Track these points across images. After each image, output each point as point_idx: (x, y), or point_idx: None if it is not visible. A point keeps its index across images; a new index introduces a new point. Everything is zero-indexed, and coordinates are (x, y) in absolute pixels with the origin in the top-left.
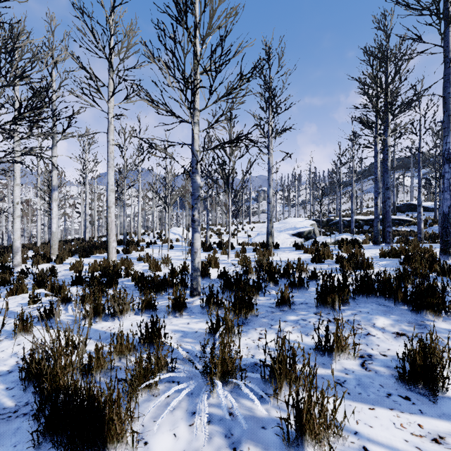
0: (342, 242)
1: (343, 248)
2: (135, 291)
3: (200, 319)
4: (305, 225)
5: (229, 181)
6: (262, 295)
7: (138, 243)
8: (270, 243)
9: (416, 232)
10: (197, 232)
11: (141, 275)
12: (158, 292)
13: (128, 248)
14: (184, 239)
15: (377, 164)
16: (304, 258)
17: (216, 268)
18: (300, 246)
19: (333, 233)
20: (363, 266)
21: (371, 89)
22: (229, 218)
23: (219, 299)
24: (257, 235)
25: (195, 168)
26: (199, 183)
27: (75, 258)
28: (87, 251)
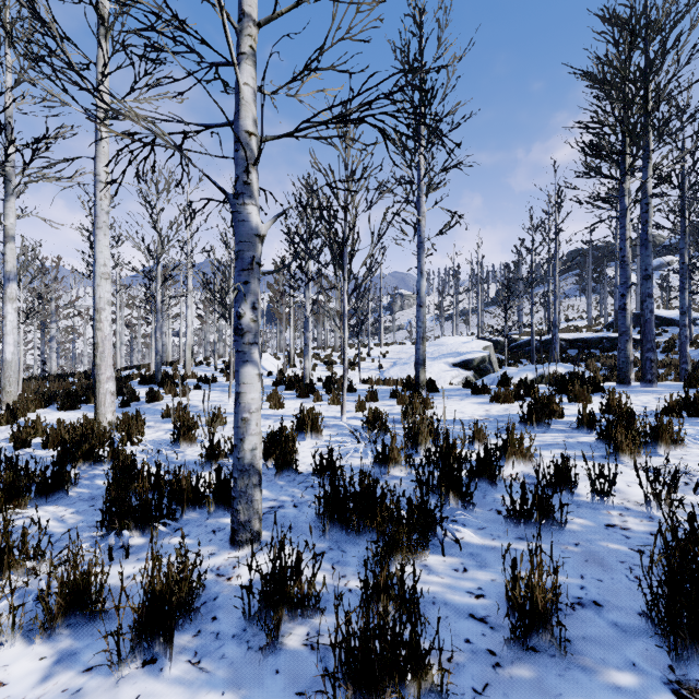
0: (563, 381)
1: (573, 393)
2: (101, 514)
3: (225, 695)
4: (474, 348)
5: (344, 256)
6: (435, 546)
7: (181, 380)
8: (422, 381)
9: (664, 361)
10: (250, 364)
11: (124, 470)
12: (148, 524)
13: (155, 391)
14: (268, 373)
15: (625, 232)
16: (497, 414)
17: (316, 438)
18: (480, 388)
19: (520, 362)
20: (659, 441)
21: (613, 89)
22: (344, 332)
23: (304, 588)
24: (393, 364)
25: (243, 182)
26: (256, 225)
27: (51, 410)
28: (74, 397)
